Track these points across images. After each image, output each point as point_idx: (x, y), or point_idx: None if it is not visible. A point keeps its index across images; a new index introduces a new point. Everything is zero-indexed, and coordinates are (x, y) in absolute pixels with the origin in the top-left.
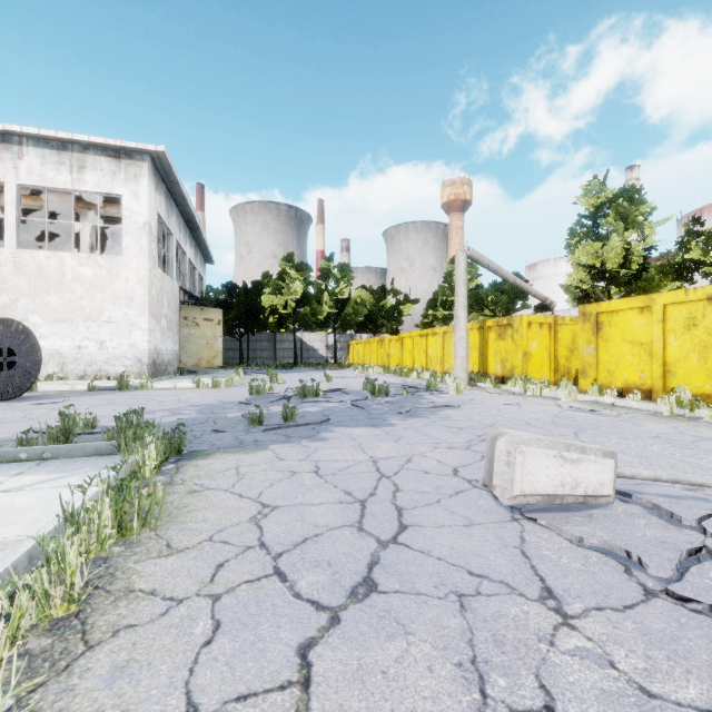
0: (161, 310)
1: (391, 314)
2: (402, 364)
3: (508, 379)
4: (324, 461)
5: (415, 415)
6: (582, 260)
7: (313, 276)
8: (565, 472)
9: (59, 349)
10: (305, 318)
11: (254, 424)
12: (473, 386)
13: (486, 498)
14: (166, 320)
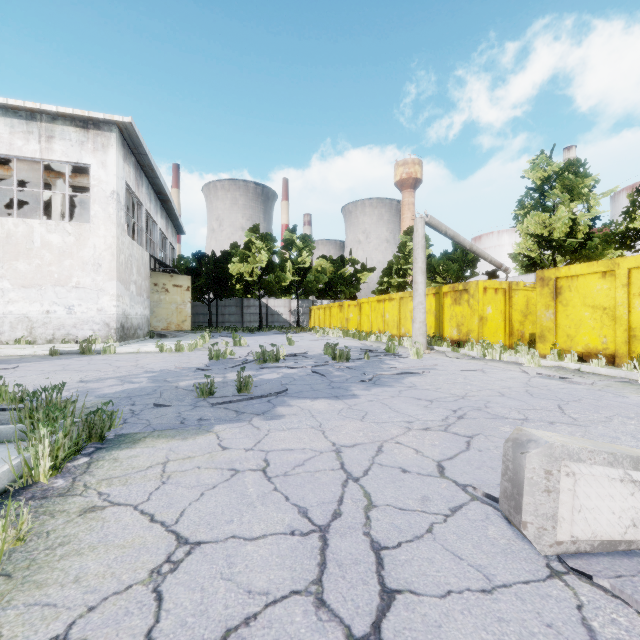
0: (130, 277)
1: (349, 281)
2: (360, 328)
3: (465, 343)
4: (276, 450)
5: (379, 383)
6: (530, 230)
7: (277, 246)
8: (638, 504)
9: (28, 314)
10: (270, 285)
11: (204, 396)
12: (430, 350)
13: (497, 523)
14: (135, 286)
